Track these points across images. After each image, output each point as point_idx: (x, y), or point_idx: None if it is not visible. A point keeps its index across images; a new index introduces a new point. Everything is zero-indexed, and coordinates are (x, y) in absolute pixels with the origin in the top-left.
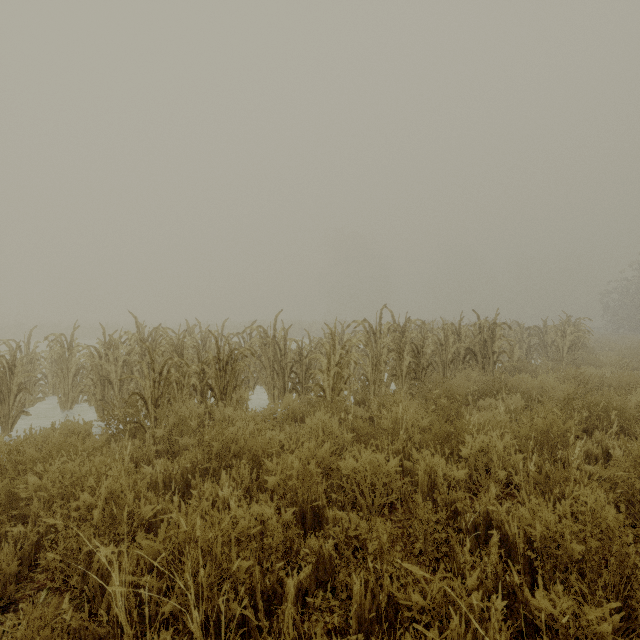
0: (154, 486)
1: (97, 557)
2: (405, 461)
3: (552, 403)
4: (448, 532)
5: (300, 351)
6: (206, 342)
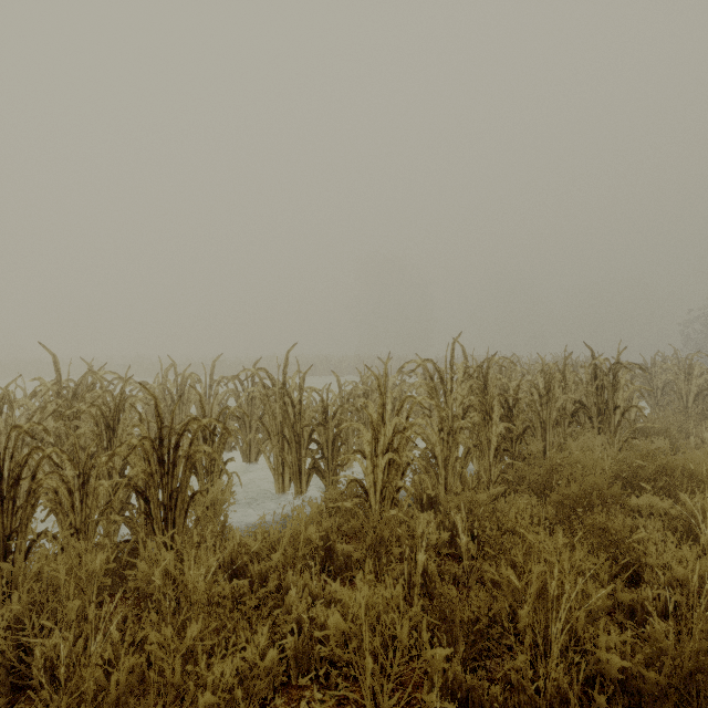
0: None
1: None
2: None
3: None
4: None
5: (324, 407)
6: (183, 391)
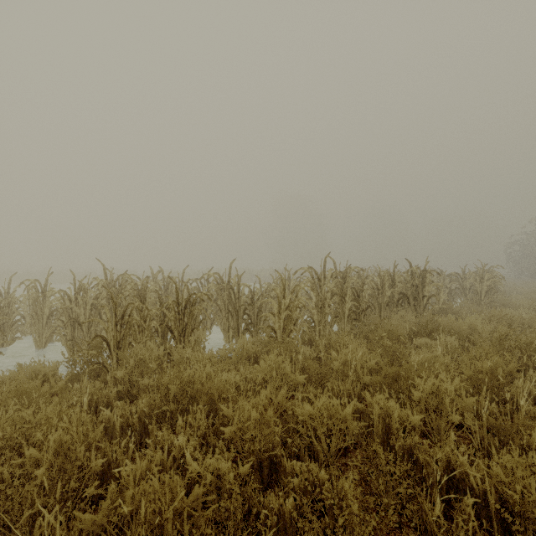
0: (112, 429)
1: (38, 523)
2: (356, 402)
3: (486, 343)
4: (410, 483)
5: (252, 295)
6: (168, 287)
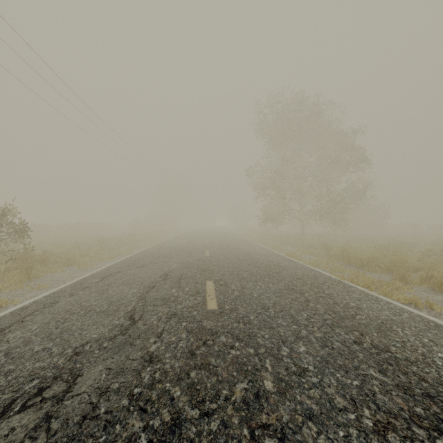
0: None
1: None
2: None
3: None
4: None
5: None
6: None
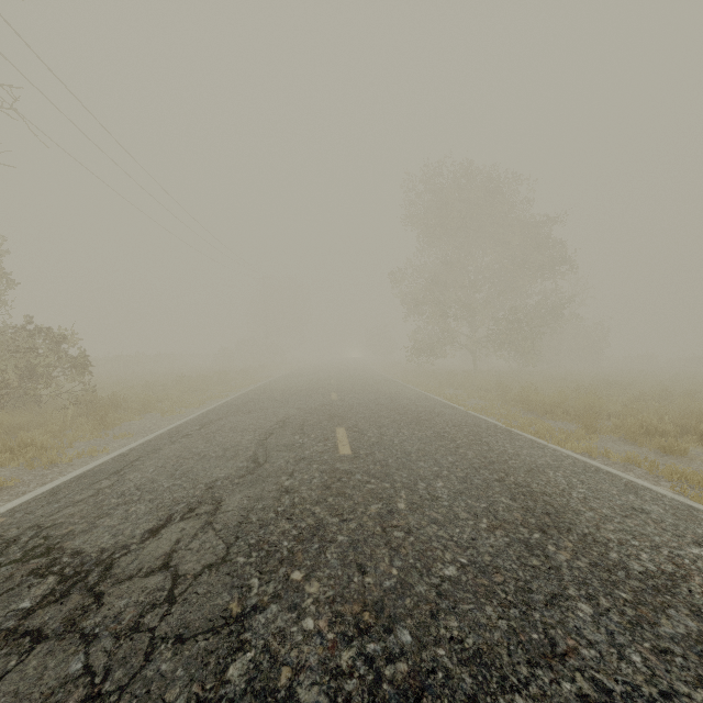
0: None
1: None
2: None
3: None
4: None
5: None
6: None
